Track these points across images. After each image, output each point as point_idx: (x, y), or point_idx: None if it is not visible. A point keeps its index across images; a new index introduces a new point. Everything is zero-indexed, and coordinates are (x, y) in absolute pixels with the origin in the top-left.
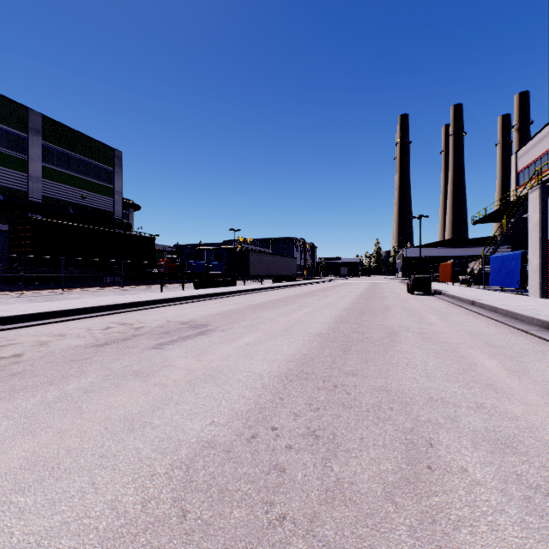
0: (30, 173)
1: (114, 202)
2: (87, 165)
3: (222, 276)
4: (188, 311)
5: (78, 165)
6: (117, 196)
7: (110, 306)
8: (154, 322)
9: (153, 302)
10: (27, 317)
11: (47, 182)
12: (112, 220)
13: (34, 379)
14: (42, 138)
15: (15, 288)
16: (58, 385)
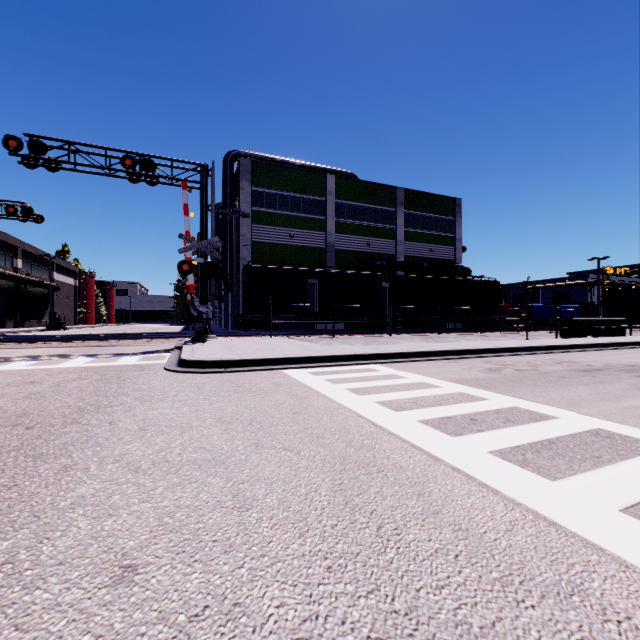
0: (397, 239)
1: (454, 250)
2: (433, 220)
3: (601, 323)
4: (610, 358)
5: (427, 222)
6: (457, 244)
7: (526, 348)
8: (592, 362)
9: (556, 347)
10: (485, 351)
11: (407, 243)
12: (455, 268)
13: (582, 380)
14: (404, 208)
15: (409, 331)
16: (607, 384)
